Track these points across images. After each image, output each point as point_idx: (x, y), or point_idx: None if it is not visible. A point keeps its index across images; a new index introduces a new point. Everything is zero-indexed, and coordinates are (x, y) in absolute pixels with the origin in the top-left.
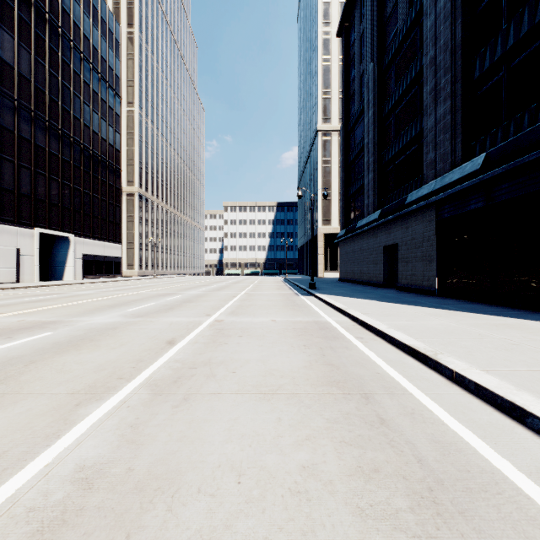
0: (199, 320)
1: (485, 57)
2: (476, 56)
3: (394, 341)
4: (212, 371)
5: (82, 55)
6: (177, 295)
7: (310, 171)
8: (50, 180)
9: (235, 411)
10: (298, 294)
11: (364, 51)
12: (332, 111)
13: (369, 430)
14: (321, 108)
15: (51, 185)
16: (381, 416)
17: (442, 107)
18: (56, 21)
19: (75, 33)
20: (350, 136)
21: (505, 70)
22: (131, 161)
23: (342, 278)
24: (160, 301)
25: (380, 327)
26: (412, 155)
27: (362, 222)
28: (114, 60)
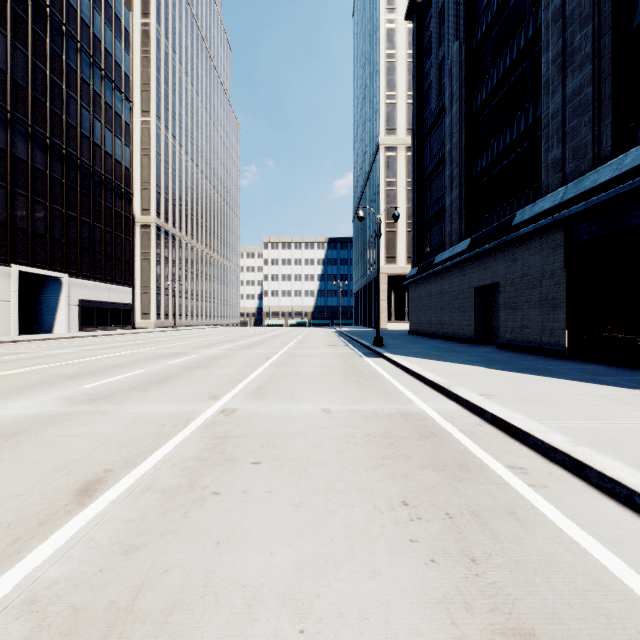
0: (192, 409)
1: None
2: None
3: (625, 493)
4: None
5: (78, 44)
6: (186, 356)
7: (369, 197)
8: (34, 203)
9: None
10: (359, 355)
11: (443, 31)
12: (397, 120)
13: None
14: (384, 116)
15: (36, 209)
16: None
17: (576, 78)
18: None
19: (69, 15)
20: (424, 146)
21: None
22: (146, 184)
23: (413, 331)
24: (154, 367)
25: (557, 442)
26: (518, 159)
27: (442, 256)
28: (122, 54)
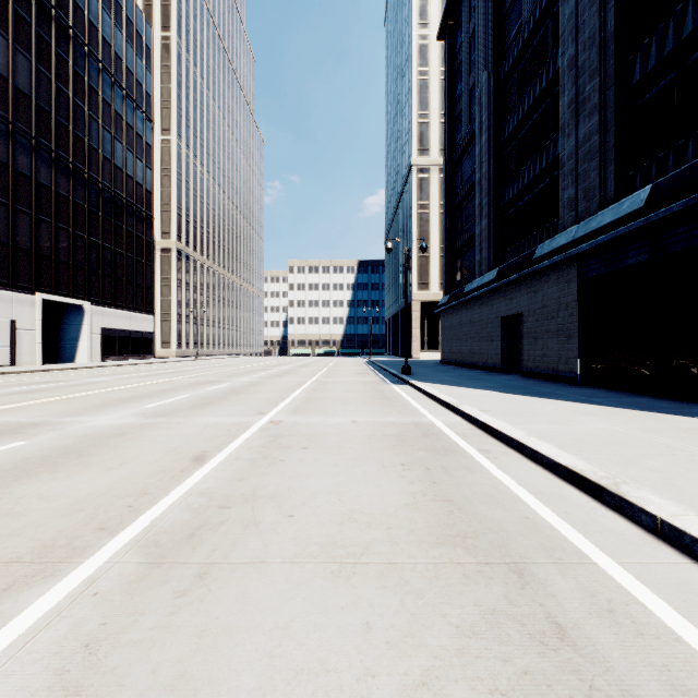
0: (247, 421)
1: (649, 52)
2: (635, 52)
3: (540, 457)
4: (255, 514)
5: (100, 65)
6: (223, 383)
7: (401, 219)
8: (57, 229)
9: (287, 605)
10: (387, 382)
11: (474, 57)
12: (430, 140)
13: (541, 658)
14: (417, 136)
15: (59, 236)
16: (556, 618)
17: (586, 125)
18: (65, 19)
19: (91, 35)
20: (456, 171)
21: (679, 69)
22: (166, 206)
23: (444, 360)
24: (198, 392)
25: (515, 435)
26: (541, 193)
27: (472, 285)
28: (143, 72)
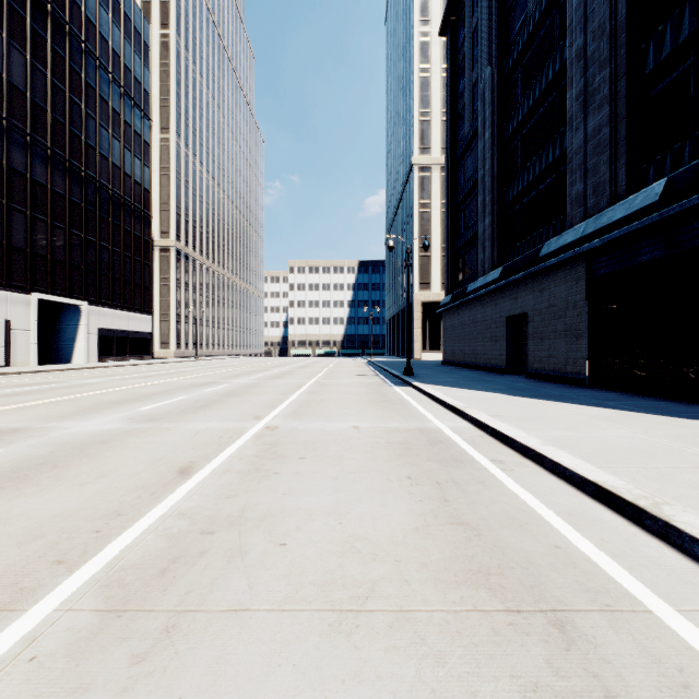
0: (241, 426)
1: (664, 40)
2: (648, 40)
3: (561, 470)
4: (241, 542)
5: (97, 61)
6: (219, 385)
7: (402, 219)
8: (53, 228)
9: (272, 676)
10: (389, 384)
11: (477, 53)
12: (432, 138)
13: None
14: (418, 134)
15: (55, 235)
16: (618, 698)
17: (596, 117)
18: (61, 14)
19: (88, 31)
20: (458, 169)
21: (696, 56)
22: (165, 205)
23: (446, 361)
24: (192, 394)
25: (530, 443)
26: (547, 190)
27: (475, 284)
28: (142, 70)
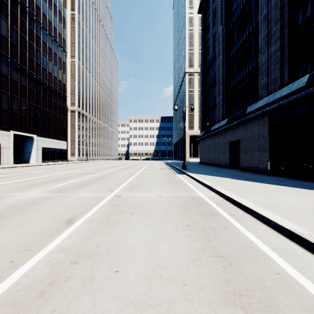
0: (103, 195)
1: (307, 9)
2: (299, 9)
3: (268, 221)
4: (92, 270)
5: (41, 25)
6: (95, 174)
7: (181, 97)
8: (20, 101)
9: None
10: (175, 173)
11: (215, 20)
12: (194, 61)
13: None
14: (188, 59)
15: (22, 104)
16: None
17: (273, 47)
18: (24, 3)
19: (37, 11)
20: (206, 74)
21: None
22: (73, 91)
23: (201, 162)
24: (82, 178)
25: (249, 205)
26: (249, 82)
27: (215, 127)
28: (62, 29)
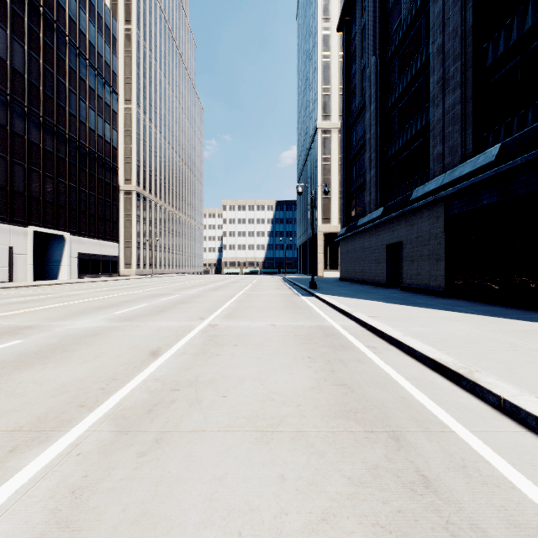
0: (191, 324)
1: (499, 42)
2: (488, 42)
3: (413, 352)
4: (197, 395)
5: (78, 50)
6: (172, 296)
7: (309, 169)
8: (44, 177)
9: (222, 462)
10: (298, 295)
11: (365, 45)
12: (331, 108)
13: (411, 500)
14: (321, 105)
15: (46, 182)
16: (423, 472)
17: (451, 97)
18: (50, 15)
19: (71, 28)
20: (351, 132)
21: (522, 55)
22: (128, 159)
23: (342, 278)
24: (153, 302)
25: (395, 335)
26: (417, 150)
27: (364, 220)
28: (111, 56)
